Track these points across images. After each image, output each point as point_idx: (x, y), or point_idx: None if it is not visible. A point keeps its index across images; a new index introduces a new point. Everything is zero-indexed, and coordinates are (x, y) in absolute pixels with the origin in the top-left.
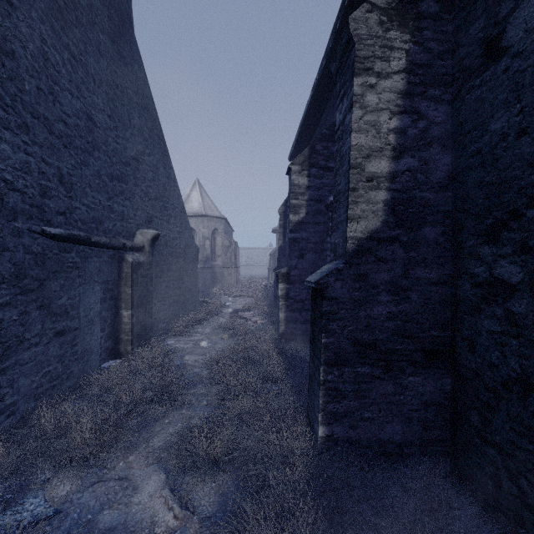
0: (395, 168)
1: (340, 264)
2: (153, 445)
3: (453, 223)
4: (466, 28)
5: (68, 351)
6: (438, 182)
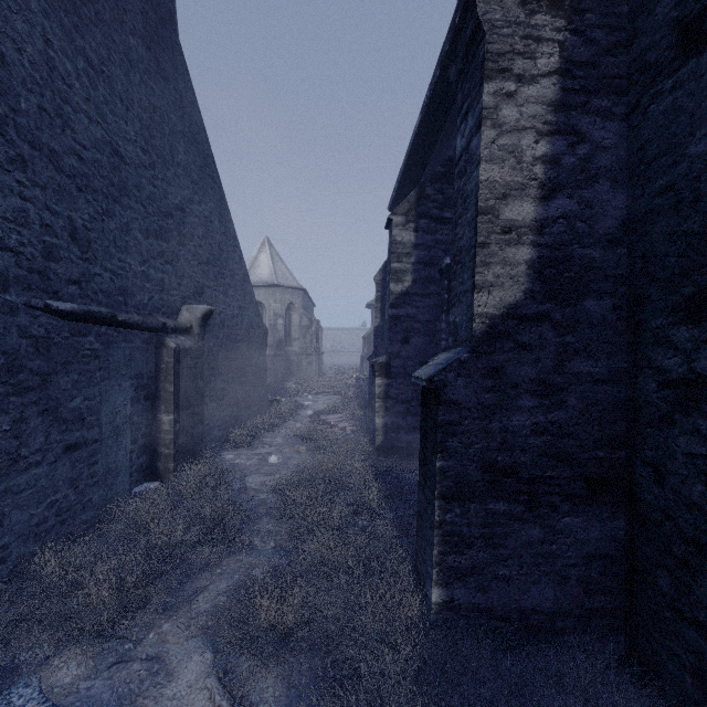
0: (543, 214)
1: (463, 354)
2: (197, 607)
3: (629, 293)
4: (650, 7)
5: (84, 472)
6: (607, 233)
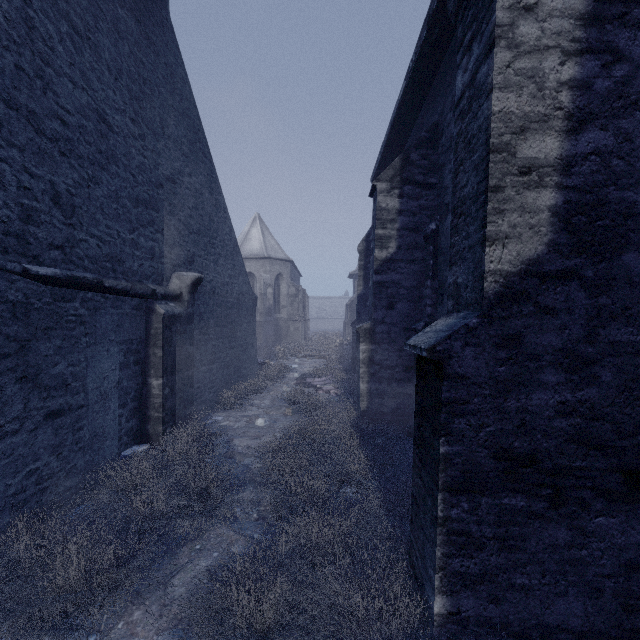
0: (570, 150)
1: (471, 319)
2: (172, 591)
3: None
4: None
5: (69, 438)
6: None
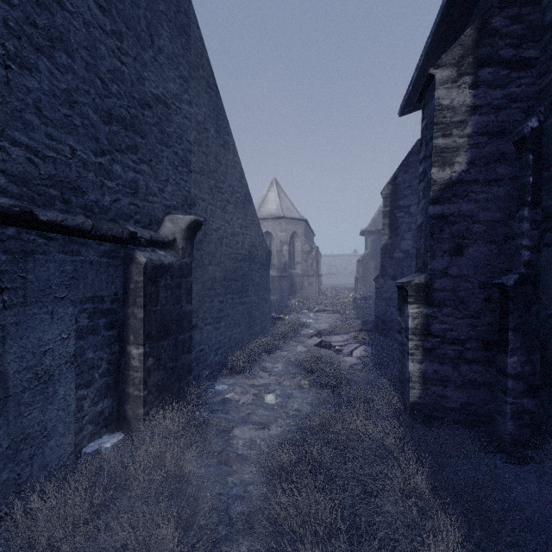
0: None
1: None
2: None
3: None
4: None
5: None
6: None
